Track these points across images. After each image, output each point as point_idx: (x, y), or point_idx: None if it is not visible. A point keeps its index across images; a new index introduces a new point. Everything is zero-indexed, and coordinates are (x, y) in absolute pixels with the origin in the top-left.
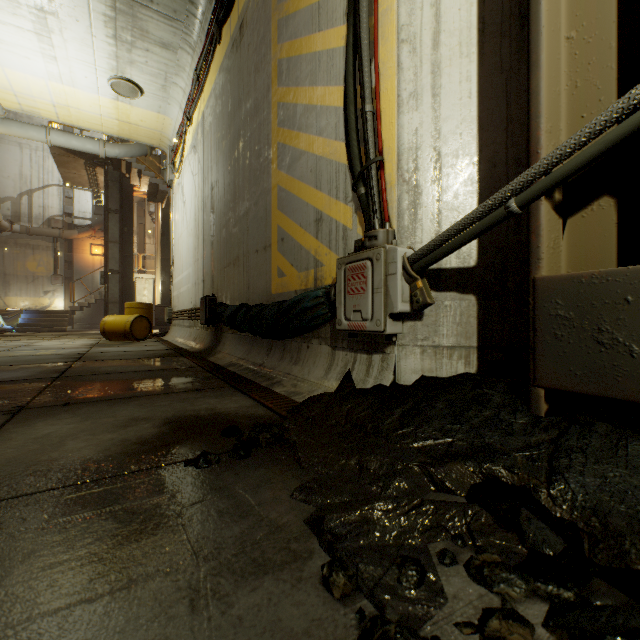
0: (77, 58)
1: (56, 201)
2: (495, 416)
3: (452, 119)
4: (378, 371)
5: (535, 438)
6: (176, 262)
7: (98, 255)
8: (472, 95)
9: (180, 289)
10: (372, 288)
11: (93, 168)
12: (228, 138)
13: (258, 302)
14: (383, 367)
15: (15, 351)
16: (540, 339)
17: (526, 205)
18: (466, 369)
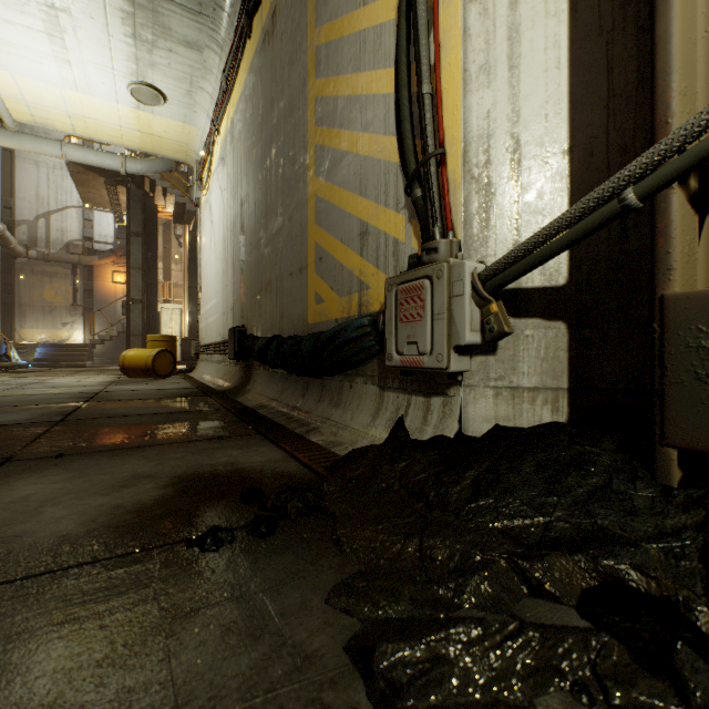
0: (93, 61)
1: (75, 224)
2: (606, 485)
3: (535, 97)
4: (438, 418)
5: (671, 521)
6: (204, 290)
7: (120, 283)
8: (561, 65)
9: (208, 320)
10: (431, 314)
11: (114, 187)
12: (259, 145)
13: (293, 333)
14: (445, 413)
15: (23, 389)
16: (672, 380)
17: (650, 196)
18: (553, 417)
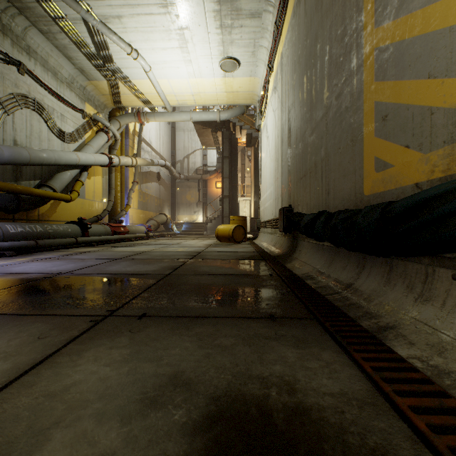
0: (201, 55)
1: (199, 158)
2: None
3: None
4: None
5: None
6: (262, 185)
7: (219, 188)
8: None
9: (265, 205)
10: None
11: (215, 133)
12: (304, 53)
13: (341, 208)
14: None
15: (168, 247)
16: None
17: None
18: None
